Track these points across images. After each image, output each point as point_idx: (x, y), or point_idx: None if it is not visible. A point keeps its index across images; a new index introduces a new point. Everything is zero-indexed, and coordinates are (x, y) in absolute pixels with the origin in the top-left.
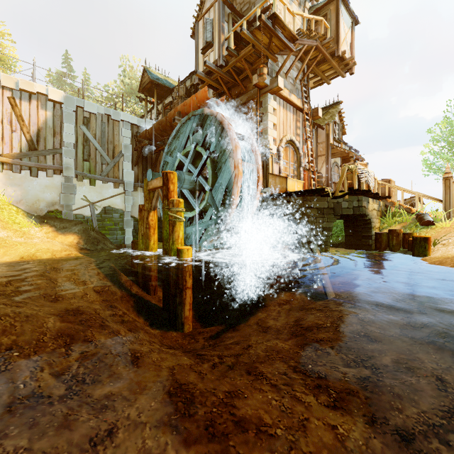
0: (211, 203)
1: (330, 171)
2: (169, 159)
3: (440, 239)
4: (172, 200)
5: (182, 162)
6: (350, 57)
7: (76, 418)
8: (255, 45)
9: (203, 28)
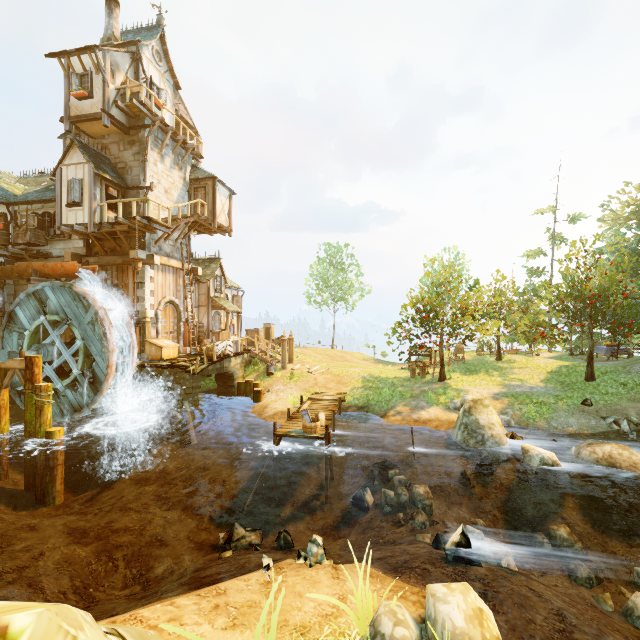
0: (82, 377)
1: (211, 321)
2: (19, 319)
3: (272, 387)
4: (39, 386)
5: (41, 326)
6: (227, 227)
7: (17, 555)
8: (131, 225)
9: (68, 181)
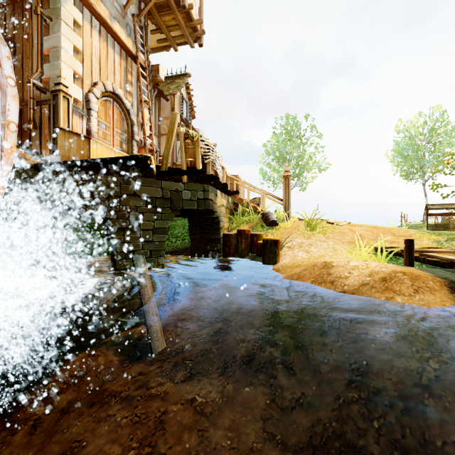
0: None
1: (176, 156)
2: None
3: (285, 241)
4: None
5: None
6: (199, 19)
7: None
8: None
9: None
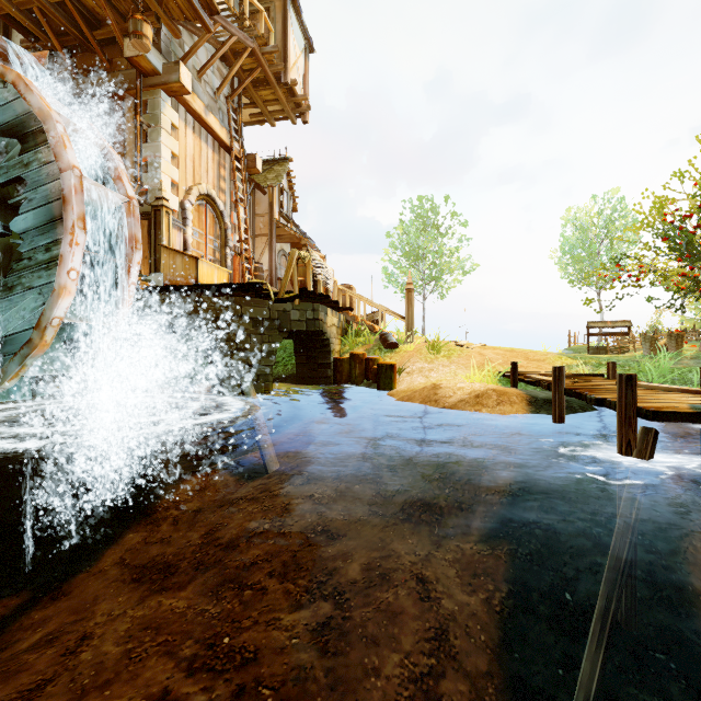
0: None
1: (276, 262)
2: None
3: (404, 366)
4: None
5: None
6: (303, 95)
7: None
8: None
9: None
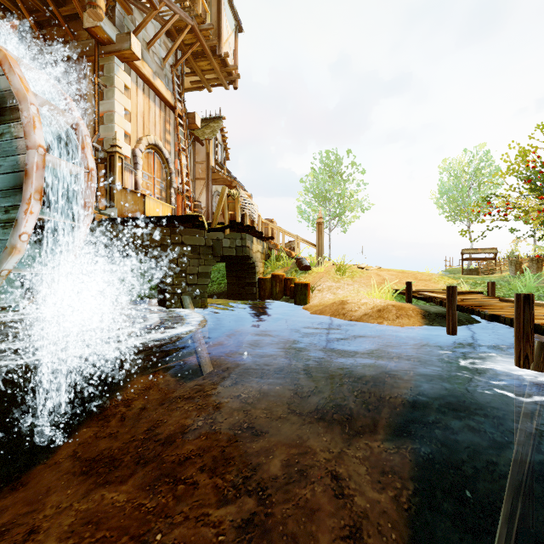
0: None
1: (212, 201)
2: None
3: (316, 285)
4: None
5: None
6: (234, 66)
7: None
8: None
9: None
